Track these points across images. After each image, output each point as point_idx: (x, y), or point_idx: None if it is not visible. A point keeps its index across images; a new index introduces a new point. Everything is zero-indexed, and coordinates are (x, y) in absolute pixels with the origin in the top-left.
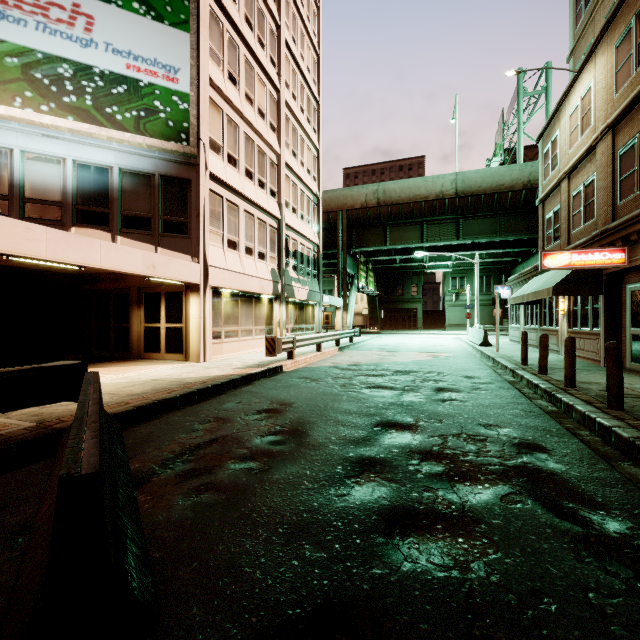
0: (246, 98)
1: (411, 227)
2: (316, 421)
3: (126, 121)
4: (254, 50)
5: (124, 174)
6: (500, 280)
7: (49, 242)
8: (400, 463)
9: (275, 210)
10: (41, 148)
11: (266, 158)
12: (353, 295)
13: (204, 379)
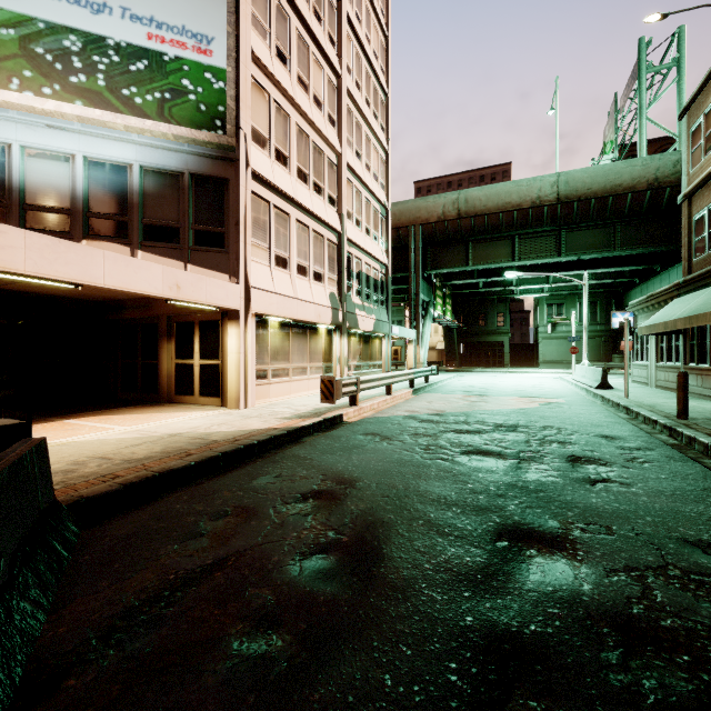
0: (299, 82)
1: (499, 243)
2: (394, 521)
3: (147, 105)
4: (309, 23)
5: (146, 173)
6: (609, 307)
7: (29, 250)
8: (582, 659)
9: (335, 221)
10: (45, 142)
11: (324, 157)
12: (428, 326)
13: (237, 435)
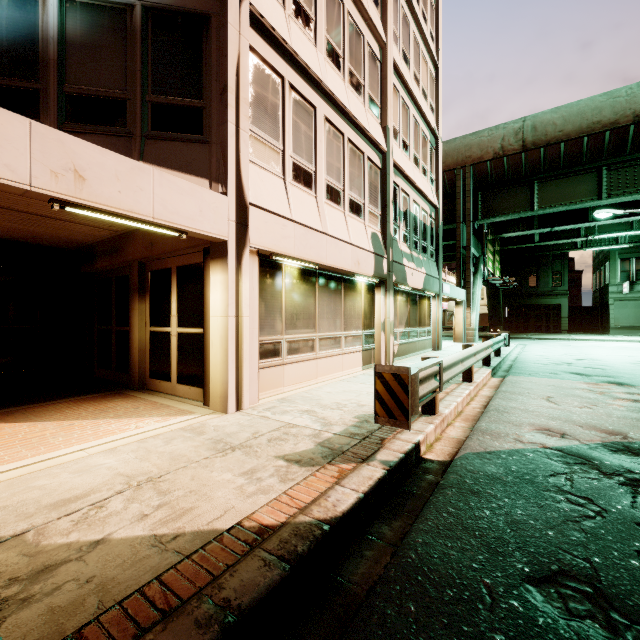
0: None
1: (578, 178)
2: None
3: None
4: None
5: (70, 7)
6: None
7: None
8: None
9: (378, 135)
10: None
11: (363, 43)
12: (478, 285)
13: (117, 594)
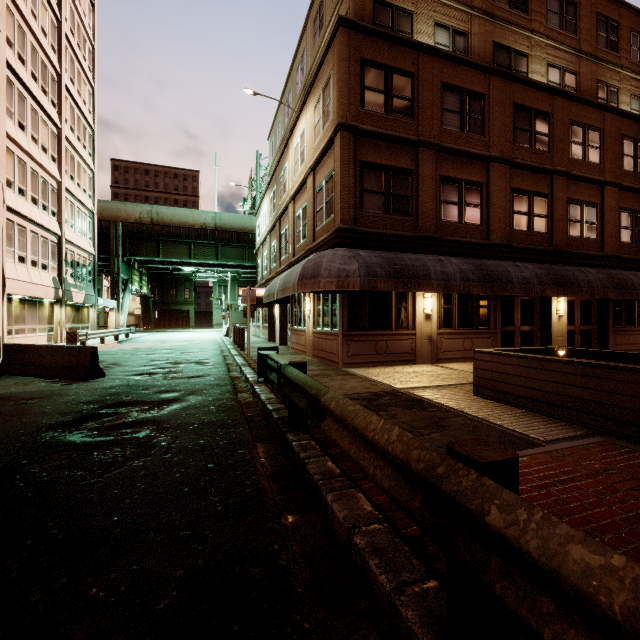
0: (32, 139)
1: (181, 245)
2: (123, 362)
3: None
4: (40, 100)
5: None
6: None
7: None
8: (159, 364)
9: (56, 228)
10: None
11: (48, 185)
12: (127, 298)
13: None
